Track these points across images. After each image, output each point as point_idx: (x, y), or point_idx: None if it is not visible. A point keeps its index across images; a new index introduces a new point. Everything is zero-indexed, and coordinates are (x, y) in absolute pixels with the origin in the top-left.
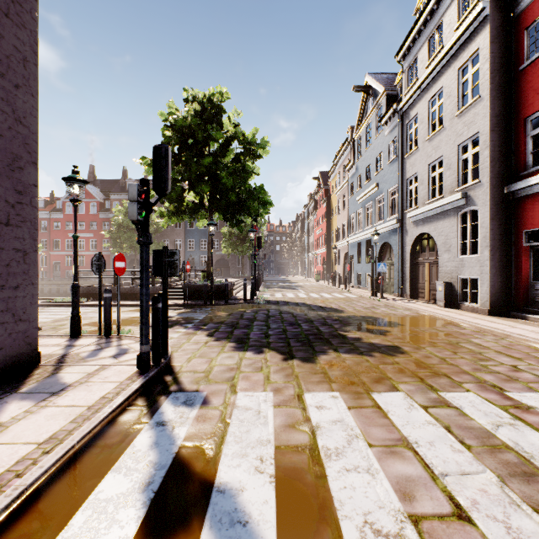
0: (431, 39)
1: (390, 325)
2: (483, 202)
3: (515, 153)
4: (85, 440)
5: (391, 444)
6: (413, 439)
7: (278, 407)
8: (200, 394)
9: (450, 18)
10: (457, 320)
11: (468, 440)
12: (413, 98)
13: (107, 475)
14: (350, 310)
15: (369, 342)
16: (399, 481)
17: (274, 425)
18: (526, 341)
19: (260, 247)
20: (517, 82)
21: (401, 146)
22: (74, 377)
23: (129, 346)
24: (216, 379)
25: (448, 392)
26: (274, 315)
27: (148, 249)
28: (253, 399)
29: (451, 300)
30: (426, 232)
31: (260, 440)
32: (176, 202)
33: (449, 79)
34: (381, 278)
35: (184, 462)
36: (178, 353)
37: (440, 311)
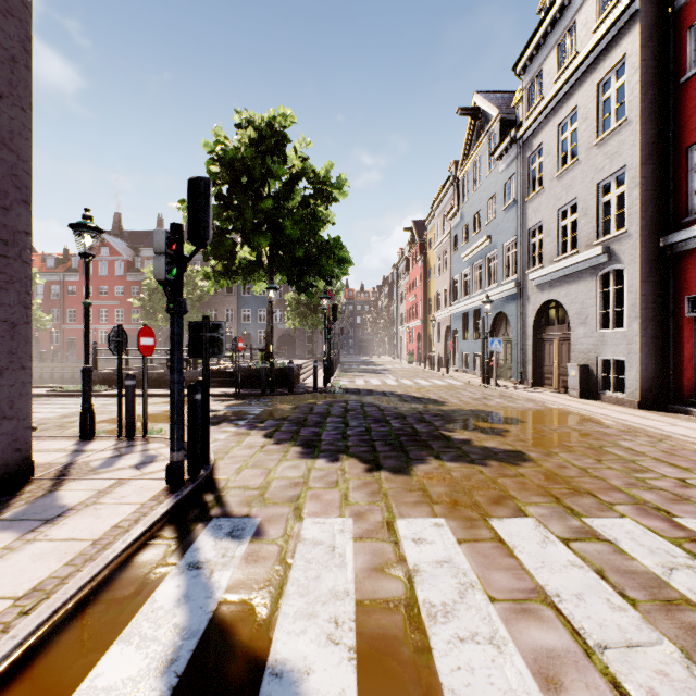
0: (561, 44)
1: (508, 422)
2: (632, 259)
3: (675, 194)
4: (84, 593)
5: (521, 597)
6: (552, 589)
7: (360, 540)
8: (252, 521)
9: (587, 15)
10: (598, 415)
11: (632, 592)
12: (537, 122)
13: (111, 647)
14: (455, 401)
15: (482, 445)
16: (538, 657)
17: (355, 568)
18: (694, 444)
19: (336, 318)
20: (677, 99)
21: (520, 187)
22: (78, 497)
23: (158, 452)
24: (275, 499)
25: (595, 518)
26: (355, 408)
27: (182, 320)
28: (325, 528)
29: (588, 388)
30: (554, 298)
31: (335, 592)
32: (225, 259)
33: (585, 97)
34: (495, 359)
35: (224, 627)
36: (224, 461)
37: (574, 403)
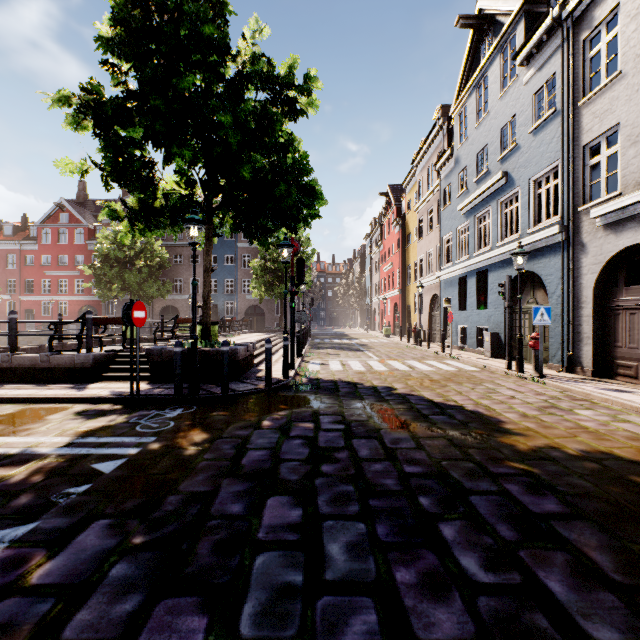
0: None
1: None
2: None
3: None
4: None
5: None
6: None
7: None
8: None
9: None
10: None
11: None
12: None
13: None
14: (515, 418)
15: None
16: None
17: None
18: None
19: (302, 278)
20: None
21: (567, 88)
22: None
23: None
24: None
25: None
26: (333, 447)
27: None
28: None
29: None
30: None
31: None
32: (136, 188)
33: None
34: (541, 337)
35: None
36: None
37: None
